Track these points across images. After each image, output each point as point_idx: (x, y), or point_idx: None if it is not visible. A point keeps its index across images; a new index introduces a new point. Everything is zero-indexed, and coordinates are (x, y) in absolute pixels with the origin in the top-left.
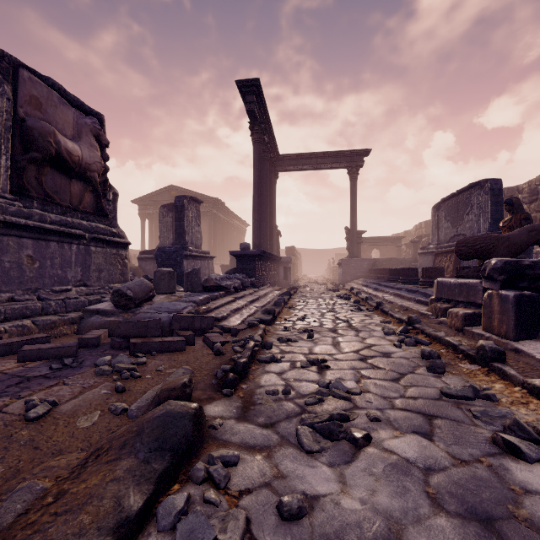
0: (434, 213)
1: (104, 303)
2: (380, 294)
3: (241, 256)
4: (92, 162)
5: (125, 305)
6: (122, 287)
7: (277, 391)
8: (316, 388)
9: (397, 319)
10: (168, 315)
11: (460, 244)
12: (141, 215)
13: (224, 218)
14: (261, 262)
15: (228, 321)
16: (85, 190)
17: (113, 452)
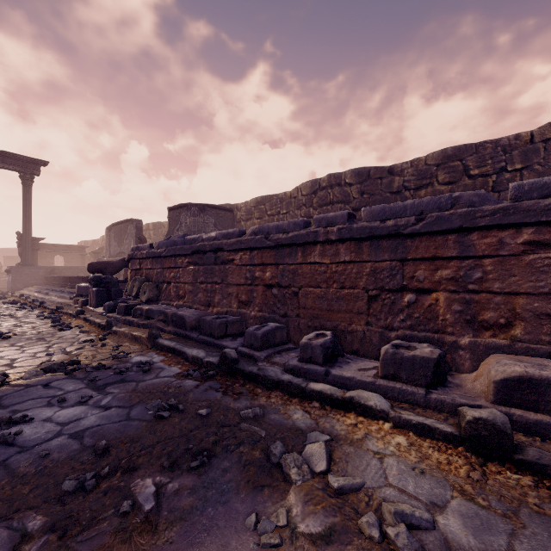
0: (107, 232)
1: None
2: (48, 297)
3: None
4: None
5: None
6: None
7: None
8: None
9: (51, 309)
10: None
11: (89, 265)
12: None
13: None
14: None
15: None
16: None
17: None
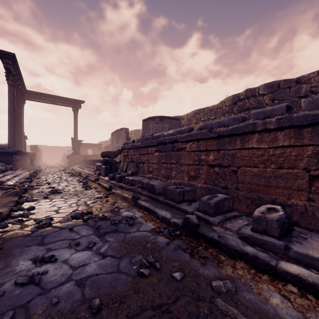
0: (111, 136)
1: None
2: (83, 170)
3: (2, 153)
4: None
5: None
6: None
7: (39, 192)
8: (51, 190)
9: (84, 177)
10: None
11: (102, 153)
12: None
13: None
14: (16, 156)
15: (7, 183)
16: None
17: (5, 197)
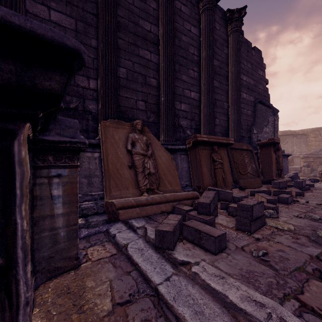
0: None
1: None
2: None
3: None
4: None
5: None
6: None
7: None
8: None
9: None
10: None
11: None
12: None
13: None
14: None
15: None
16: None
17: None
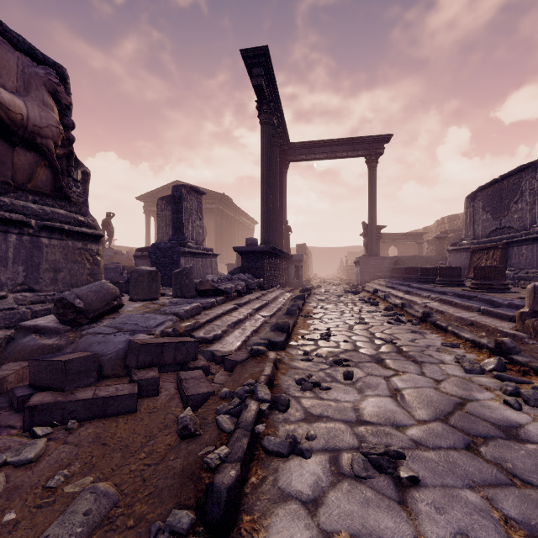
0: (468, 203)
1: (53, 315)
2: (418, 300)
3: (247, 253)
4: (44, 125)
5: (74, 320)
6: (69, 294)
7: None
8: None
9: (469, 341)
10: (126, 340)
11: None
12: (146, 212)
13: (232, 215)
14: (270, 260)
15: (222, 343)
16: (38, 163)
17: None
